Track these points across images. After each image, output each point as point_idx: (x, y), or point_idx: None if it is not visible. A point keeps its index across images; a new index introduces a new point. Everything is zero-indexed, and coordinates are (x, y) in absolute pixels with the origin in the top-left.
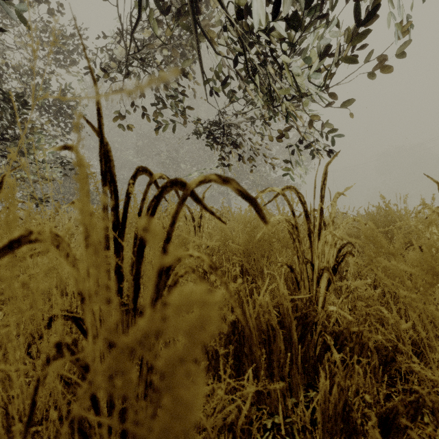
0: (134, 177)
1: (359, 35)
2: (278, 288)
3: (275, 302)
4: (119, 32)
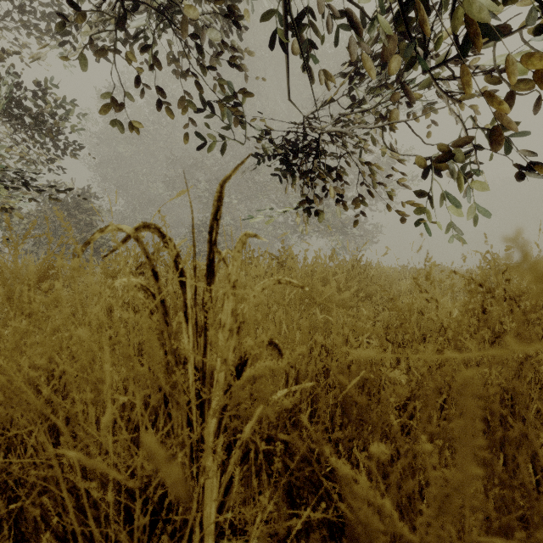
0: None
1: None
2: None
3: None
4: None
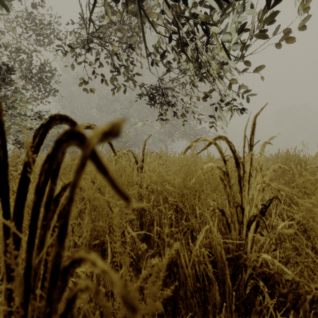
0: (44, 126)
1: (270, 14)
2: (210, 228)
3: (207, 241)
4: (81, 16)
